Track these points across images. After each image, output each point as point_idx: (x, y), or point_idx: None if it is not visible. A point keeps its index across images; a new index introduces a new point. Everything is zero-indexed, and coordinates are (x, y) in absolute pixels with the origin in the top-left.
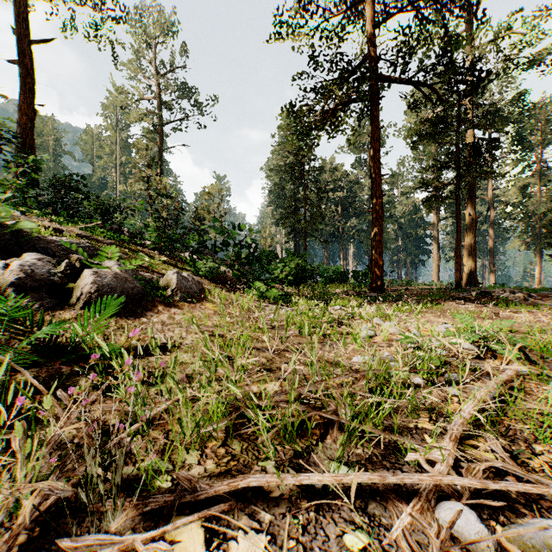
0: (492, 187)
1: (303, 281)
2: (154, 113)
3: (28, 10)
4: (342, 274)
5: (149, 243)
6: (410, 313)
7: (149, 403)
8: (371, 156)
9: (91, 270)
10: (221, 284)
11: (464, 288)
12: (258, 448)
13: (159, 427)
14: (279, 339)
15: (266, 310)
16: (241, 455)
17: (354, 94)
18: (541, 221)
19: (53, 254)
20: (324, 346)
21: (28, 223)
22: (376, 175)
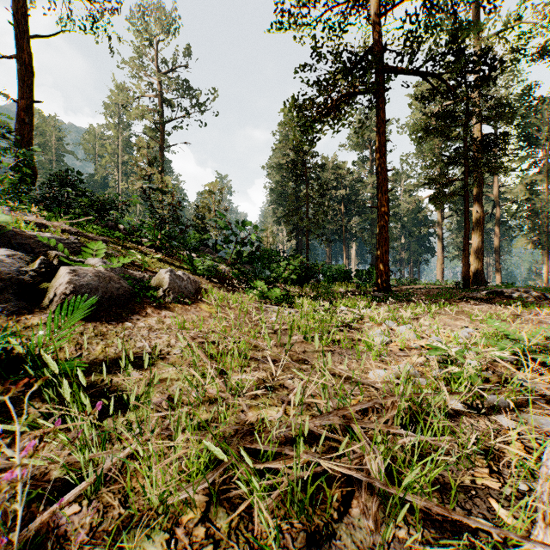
0: (497, 184)
1: (306, 280)
2: (155, 111)
3: (25, 5)
4: (346, 273)
5: (146, 241)
6: (423, 315)
7: (113, 440)
8: (376, 150)
9: (68, 268)
10: (220, 283)
11: (471, 287)
12: (253, 525)
13: (118, 483)
14: (281, 346)
15: (267, 311)
16: (228, 542)
17: (360, 85)
18: (548, 219)
19: (32, 250)
20: (334, 355)
21: (1, 216)
22: (382, 170)
